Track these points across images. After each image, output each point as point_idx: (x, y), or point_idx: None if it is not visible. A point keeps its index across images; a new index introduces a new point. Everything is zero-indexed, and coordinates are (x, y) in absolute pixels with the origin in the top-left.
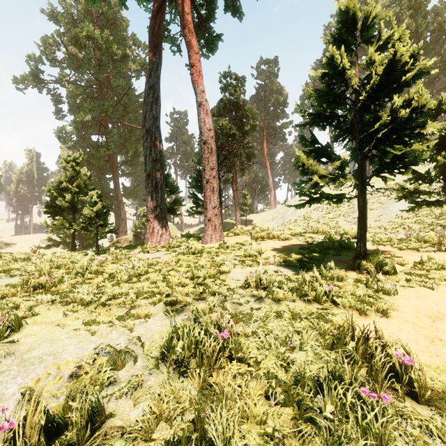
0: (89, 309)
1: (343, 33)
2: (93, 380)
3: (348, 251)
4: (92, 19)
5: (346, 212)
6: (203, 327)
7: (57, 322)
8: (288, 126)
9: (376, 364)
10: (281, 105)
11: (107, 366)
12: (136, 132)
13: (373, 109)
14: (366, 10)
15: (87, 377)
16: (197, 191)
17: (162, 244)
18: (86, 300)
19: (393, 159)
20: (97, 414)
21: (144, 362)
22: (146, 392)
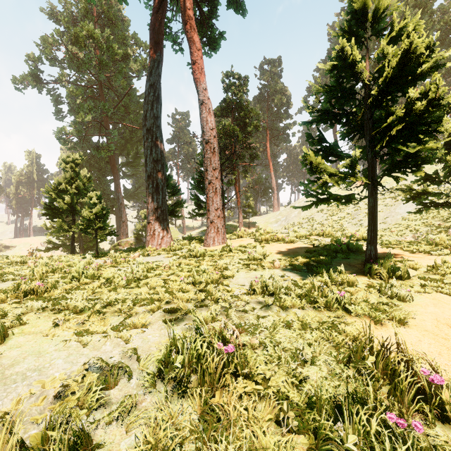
0: (82, 317)
1: (352, 24)
2: (80, 401)
3: (357, 255)
4: (92, 18)
5: (351, 214)
6: (205, 340)
7: (46, 332)
8: (291, 127)
9: (401, 384)
10: (285, 106)
11: (97, 384)
12: (138, 133)
13: (385, 104)
14: (378, 0)
15: (74, 398)
16: (199, 192)
17: (163, 247)
18: (79, 307)
19: (405, 158)
20: (81, 446)
21: (139, 379)
22: (140, 417)
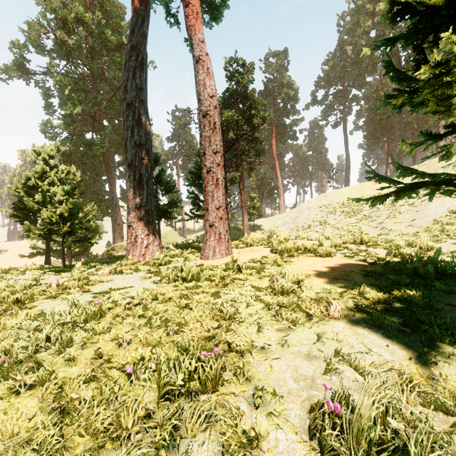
0: None
1: None
2: None
3: None
4: (84, 4)
5: (369, 216)
6: None
7: None
8: (299, 123)
9: None
10: (292, 101)
11: None
12: None
13: None
14: None
15: None
16: (198, 190)
17: (148, 258)
18: None
19: None
20: None
21: None
22: None
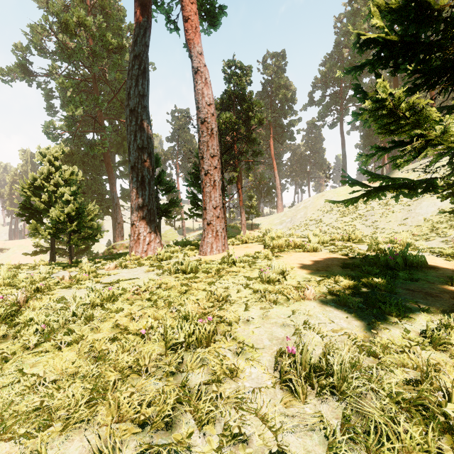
0: None
1: None
2: None
3: (424, 273)
4: (85, 7)
5: (364, 215)
6: None
7: None
8: (296, 124)
9: None
10: (289, 101)
11: None
12: None
13: None
14: None
15: None
16: (197, 190)
17: (150, 254)
18: None
19: None
20: None
21: None
22: None
